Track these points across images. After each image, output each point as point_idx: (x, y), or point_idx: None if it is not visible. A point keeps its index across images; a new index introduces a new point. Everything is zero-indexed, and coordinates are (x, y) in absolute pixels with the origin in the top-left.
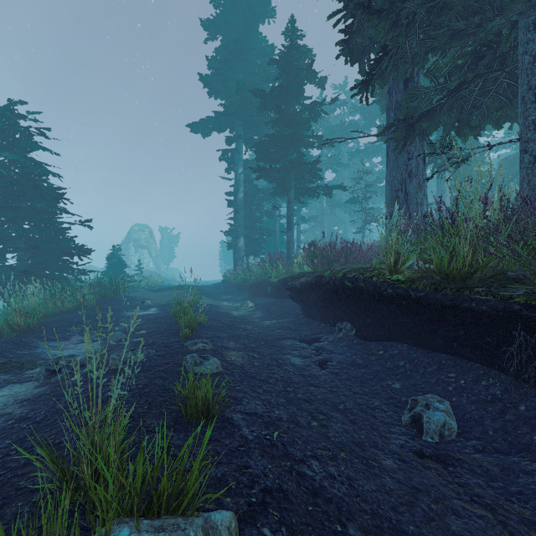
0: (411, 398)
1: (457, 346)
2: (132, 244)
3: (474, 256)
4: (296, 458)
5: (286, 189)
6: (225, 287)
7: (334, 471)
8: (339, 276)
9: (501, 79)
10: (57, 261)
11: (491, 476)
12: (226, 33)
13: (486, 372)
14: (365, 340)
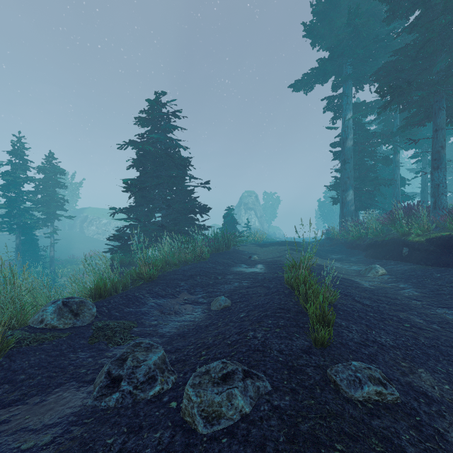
0: None
1: None
2: (243, 207)
3: None
4: None
5: (429, 115)
6: (331, 245)
7: None
8: None
9: None
10: (185, 218)
11: None
12: None
13: None
14: None
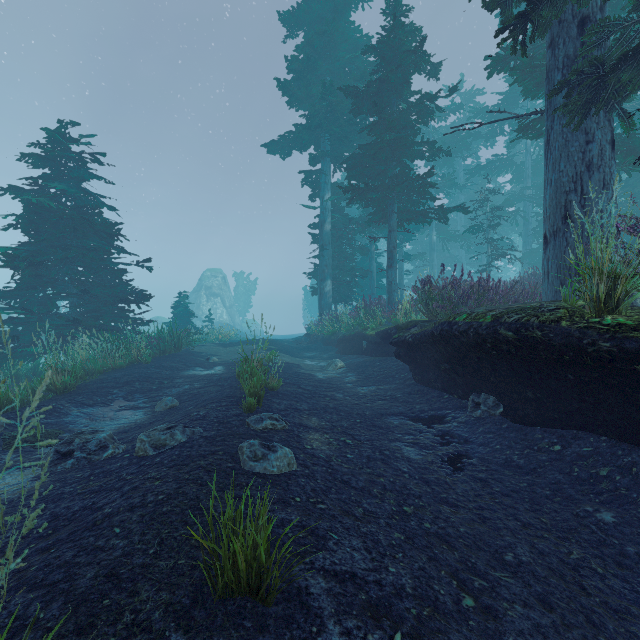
0: None
1: None
2: (204, 292)
3: None
4: None
5: (387, 215)
6: (309, 342)
7: None
8: (486, 322)
9: None
10: (112, 309)
11: None
12: (310, 26)
13: None
14: (522, 424)
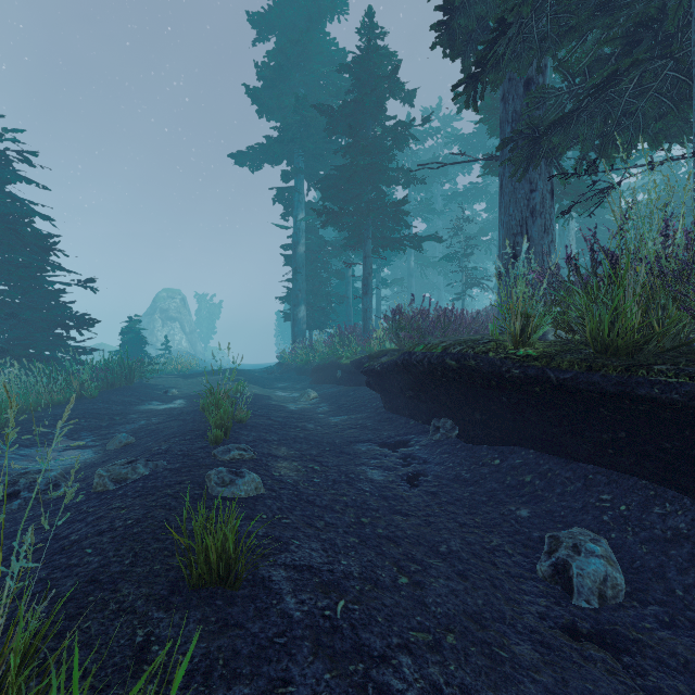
0: (549, 534)
1: (614, 454)
2: (159, 316)
3: (644, 318)
4: (373, 653)
5: (362, 240)
6: (281, 372)
7: (439, 676)
8: (437, 352)
9: (665, 72)
10: (46, 336)
11: (694, 672)
12: (282, 32)
13: (658, 493)
14: (473, 444)
